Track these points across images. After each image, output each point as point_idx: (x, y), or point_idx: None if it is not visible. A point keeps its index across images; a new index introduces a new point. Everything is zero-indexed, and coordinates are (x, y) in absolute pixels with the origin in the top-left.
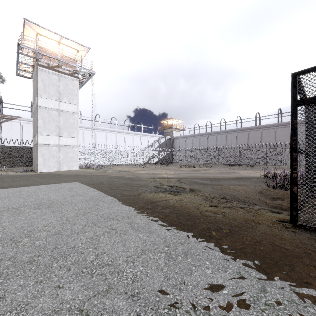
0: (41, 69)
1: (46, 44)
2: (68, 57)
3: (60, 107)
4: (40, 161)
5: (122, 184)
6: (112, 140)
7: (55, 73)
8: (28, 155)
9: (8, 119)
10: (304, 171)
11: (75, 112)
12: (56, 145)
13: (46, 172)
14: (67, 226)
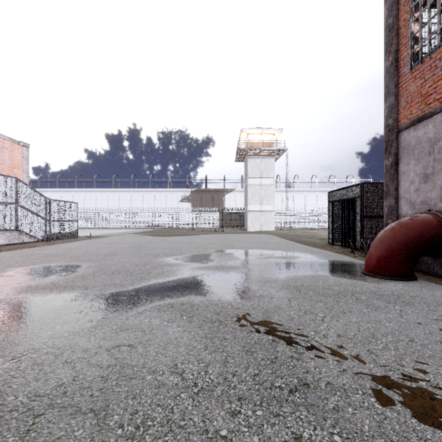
0: (250, 158)
1: (252, 137)
2: (267, 144)
3: (261, 182)
4: (249, 223)
5: (292, 236)
6: (312, 202)
7: (258, 158)
8: (241, 219)
9: (228, 191)
10: (330, 225)
11: (272, 184)
12: (259, 211)
13: (253, 231)
14: (262, 239)
